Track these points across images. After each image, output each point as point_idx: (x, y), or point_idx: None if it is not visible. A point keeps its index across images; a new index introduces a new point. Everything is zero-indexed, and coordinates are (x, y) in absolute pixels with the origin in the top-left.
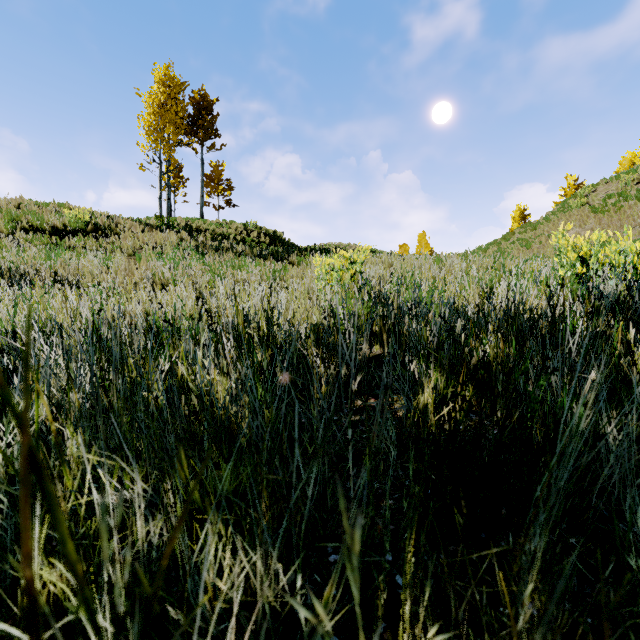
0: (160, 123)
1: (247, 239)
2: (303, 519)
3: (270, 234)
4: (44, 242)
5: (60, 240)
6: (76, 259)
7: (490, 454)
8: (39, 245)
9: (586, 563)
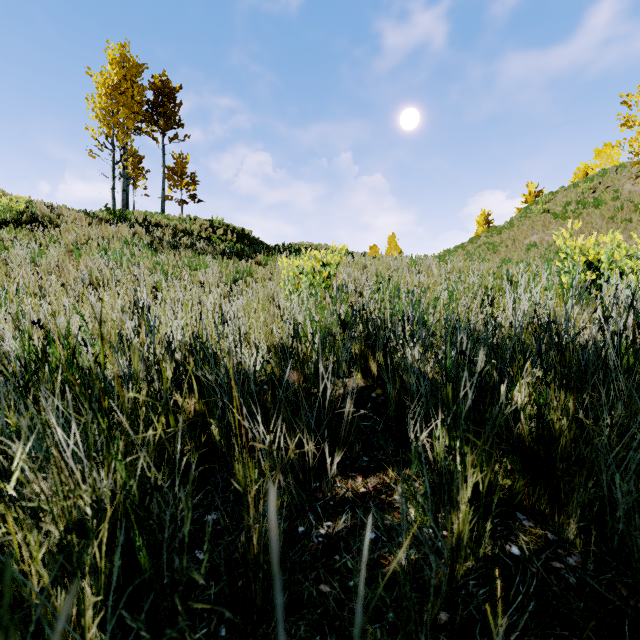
0: (113, 106)
1: (212, 236)
2: None
3: (238, 232)
4: None
5: None
6: None
7: None
8: None
9: None
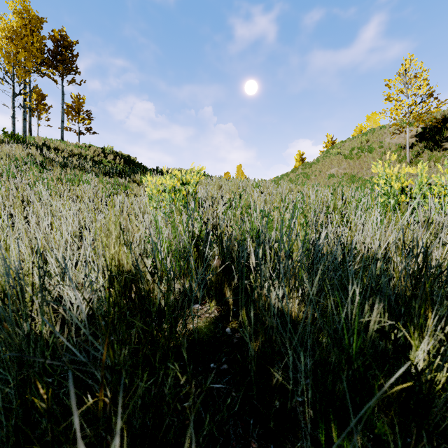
0: (12, 47)
1: (104, 160)
2: None
3: (125, 158)
4: None
5: None
6: None
7: None
8: None
9: None
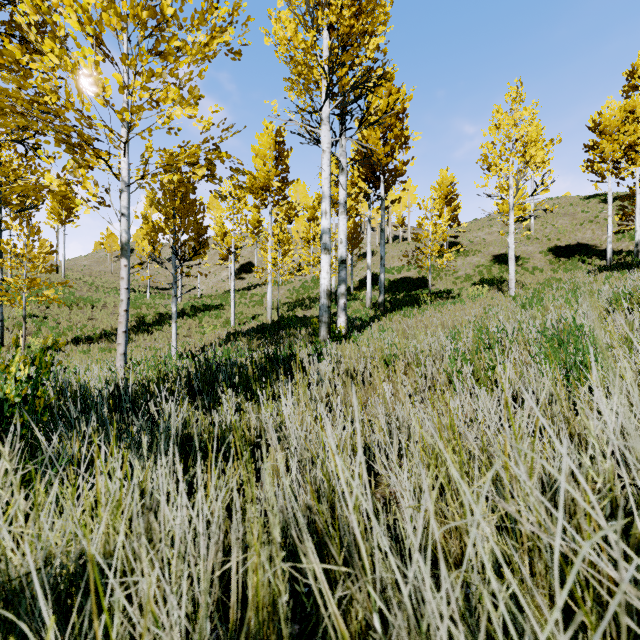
0: None
1: None
2: None
3: None
4: None
5: None
6: None
7: None
8: None
9: None
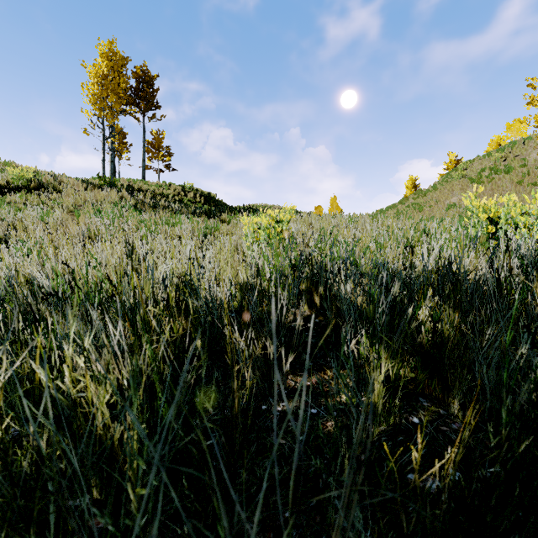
0: (103, 92)
1: (184, 199)
2: None
3: (205, 195)
4: None
5: (2, 196)
6: (13, 214)
7: None
8: None
9: None
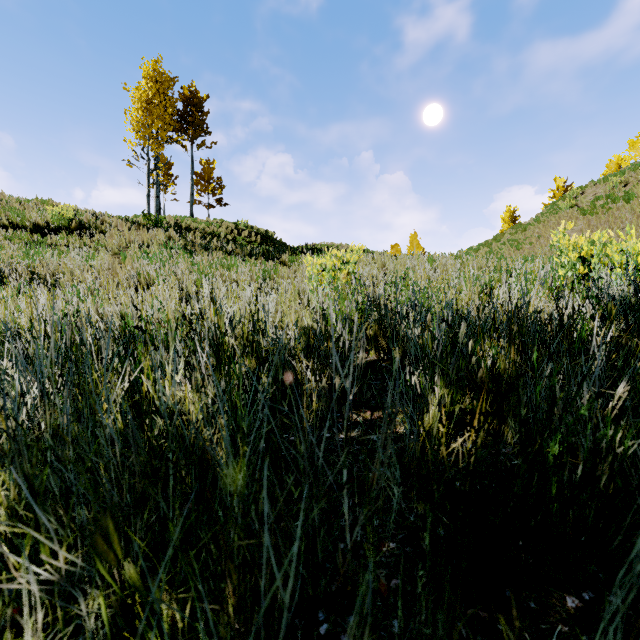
0: (148, 119)
1: (238, 238)
2: (288, 577)
3: (261, 233)
4: (24, 240)
5: (42, 238)
6: (57, 257)
7: (518, 496)
8: (18, 243)
9: (638, 633)
